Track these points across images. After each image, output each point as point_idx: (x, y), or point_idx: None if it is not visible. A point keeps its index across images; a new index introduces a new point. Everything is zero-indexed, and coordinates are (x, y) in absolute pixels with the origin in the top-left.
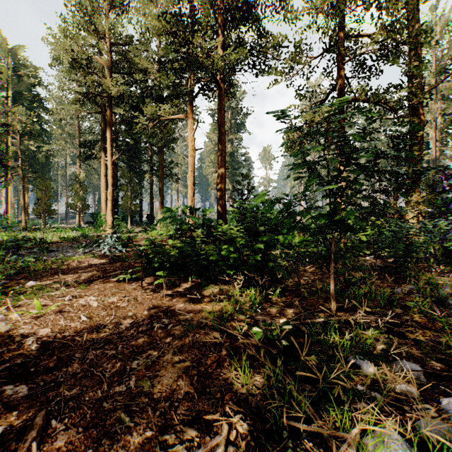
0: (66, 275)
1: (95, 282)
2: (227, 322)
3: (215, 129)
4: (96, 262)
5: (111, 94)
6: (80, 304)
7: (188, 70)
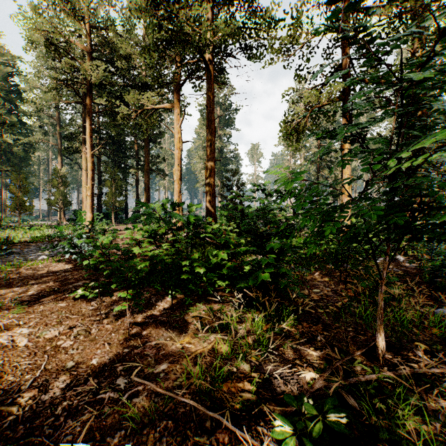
0: (10, 289)
1: (44, 299)
2: (223, 383)
3: (203, 125)
4: (59, 268)
5: (90, 81)
6: None
7: (172, 47)
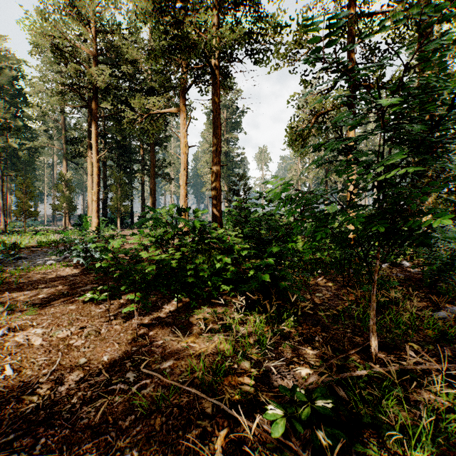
0: (21, 292)
1: (54, 302)
2: (224, 377)
3: (209, 128)
4: (67, 273)
5: (96, 85)
6: (15, 343)
7: (178, 53)
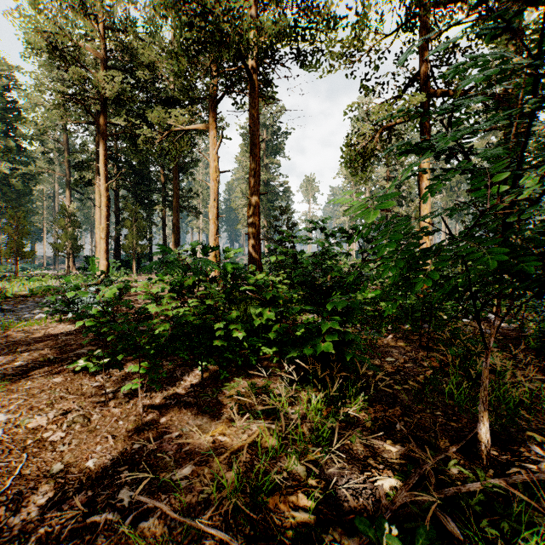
0: None
1: (34, 372)
2: (268, 495)
3: (246, 151)
4: (59, 330)
5: (104, 95)
6: None
7: (206, 50)
